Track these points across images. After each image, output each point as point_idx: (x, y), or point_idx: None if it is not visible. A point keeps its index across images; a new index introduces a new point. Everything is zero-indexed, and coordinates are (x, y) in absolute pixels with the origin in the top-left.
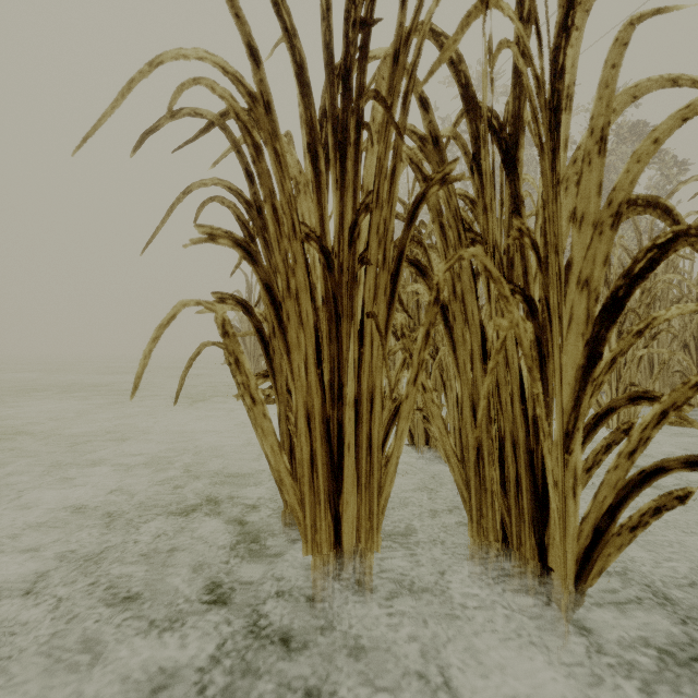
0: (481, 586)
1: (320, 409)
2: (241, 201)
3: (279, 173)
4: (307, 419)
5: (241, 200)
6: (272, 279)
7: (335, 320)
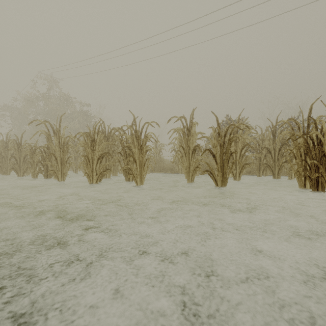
0: (3, 178)
1: None
2: None
3: None
4: None
5: None
6: None
7: None
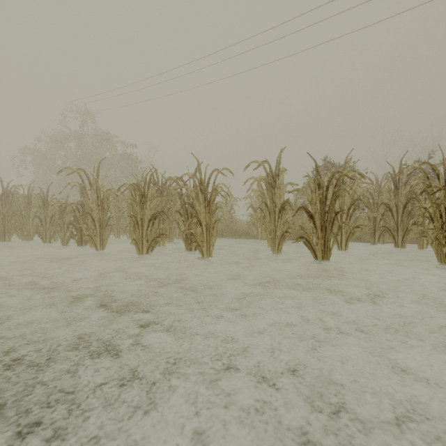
0: (24, 245)
1: (3, 228)
2: None
3: None
4: (1, 229)
5: None
6: None
7: (5, 220)
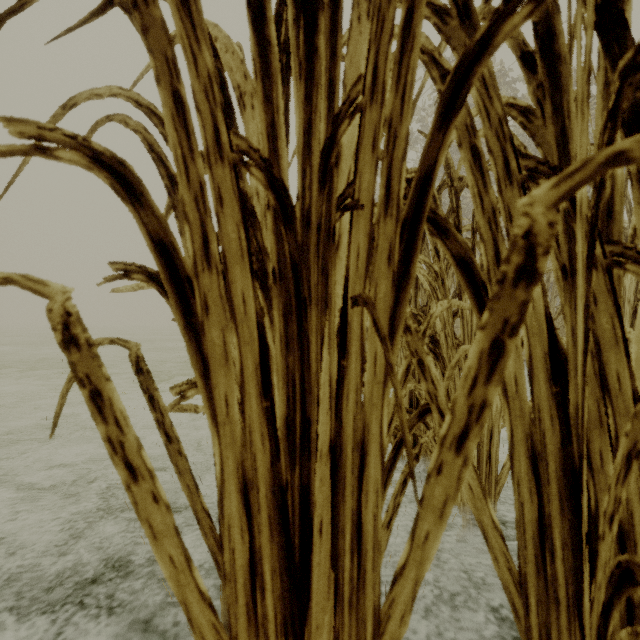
0: None
1: (267, 472)
2: (155, 121)
3: (187, 31)
4: (242, 494)
5: (155, 120)
6: (170, 233)
7: (296, 308)
